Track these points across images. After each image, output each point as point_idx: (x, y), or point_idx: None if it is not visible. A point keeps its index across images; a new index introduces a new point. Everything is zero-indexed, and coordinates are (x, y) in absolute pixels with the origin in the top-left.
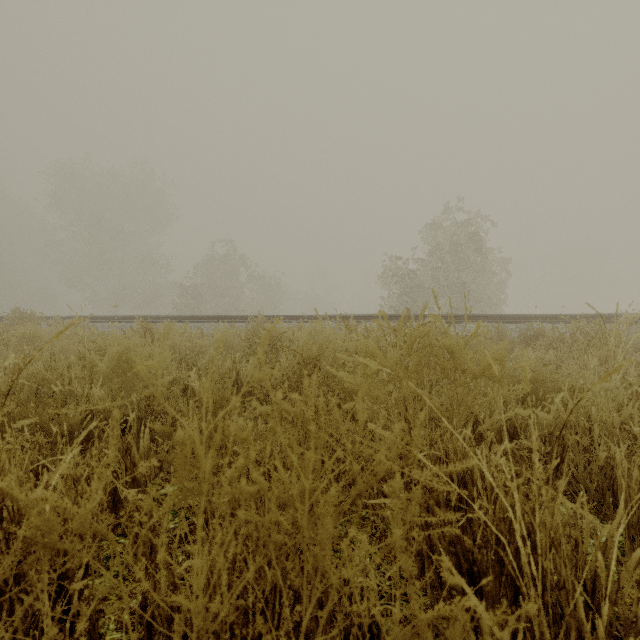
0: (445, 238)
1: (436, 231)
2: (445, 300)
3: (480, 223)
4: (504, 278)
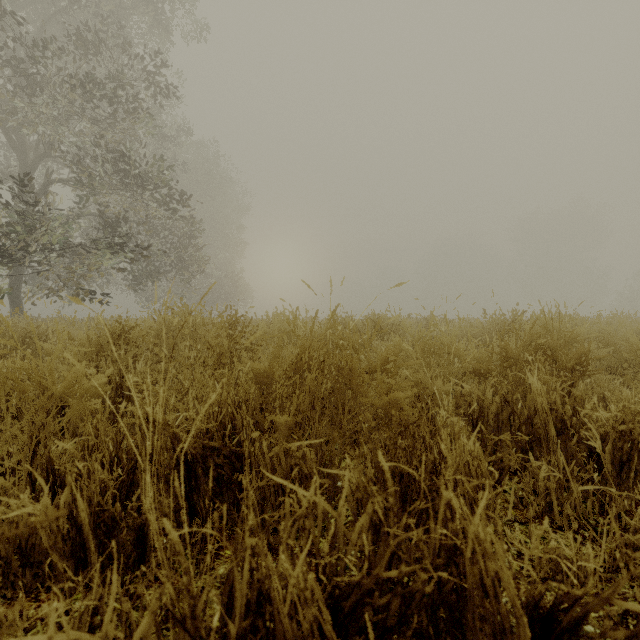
0: None
1: None
2: None
3: None
4: None
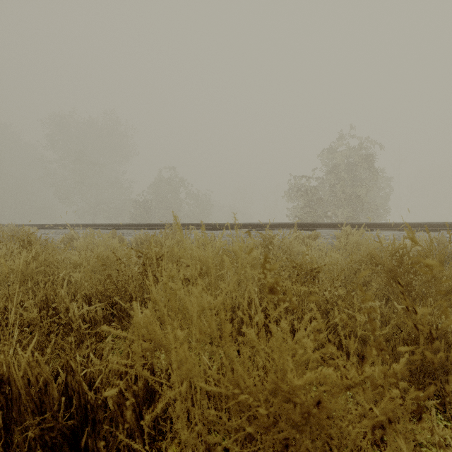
0: (342, 159)
1: (334, 154)
2: (342, 210)
3: (369, 148)
4: (387, 193)
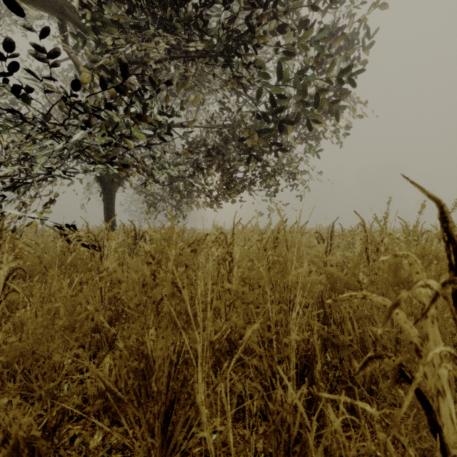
0: None
1: None
2: None
3: None
4: None
